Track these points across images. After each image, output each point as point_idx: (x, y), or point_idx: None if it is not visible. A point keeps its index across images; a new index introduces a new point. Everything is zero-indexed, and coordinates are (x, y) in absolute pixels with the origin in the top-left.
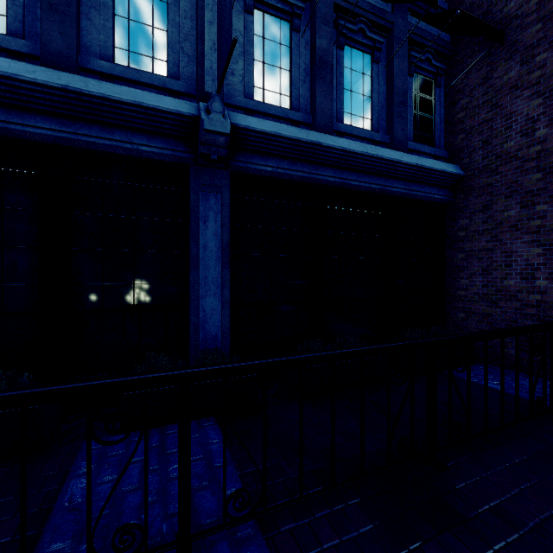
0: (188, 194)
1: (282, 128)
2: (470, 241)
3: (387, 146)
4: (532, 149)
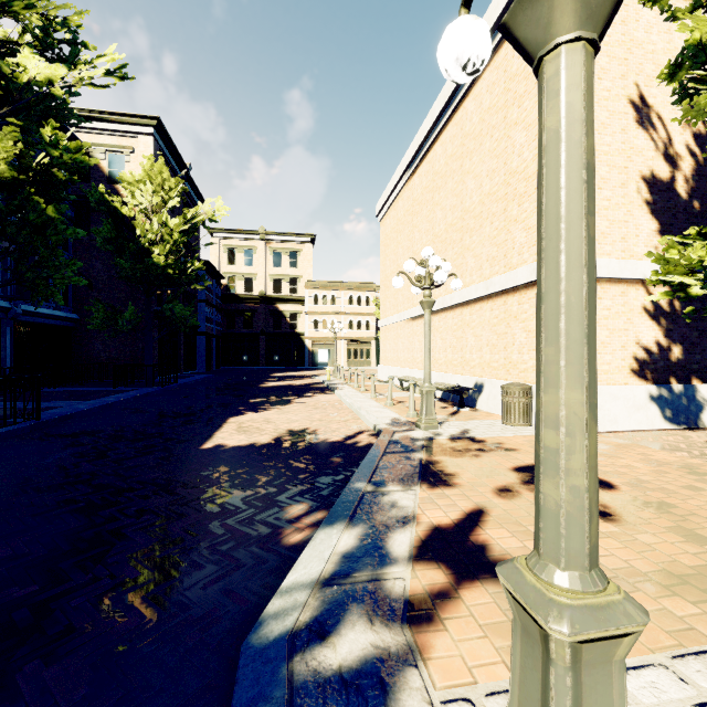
0: (1, 327)
1: (30, 308)
2: (82, 341)
3: (54, 307)
4: None
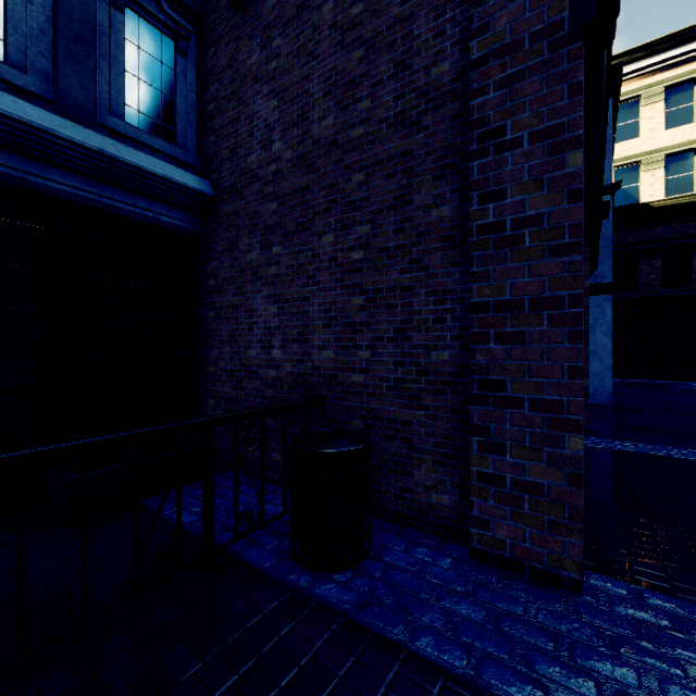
0: None
1: None
2: (219, 293)
3: (53, 107)
4: (270, 167)
